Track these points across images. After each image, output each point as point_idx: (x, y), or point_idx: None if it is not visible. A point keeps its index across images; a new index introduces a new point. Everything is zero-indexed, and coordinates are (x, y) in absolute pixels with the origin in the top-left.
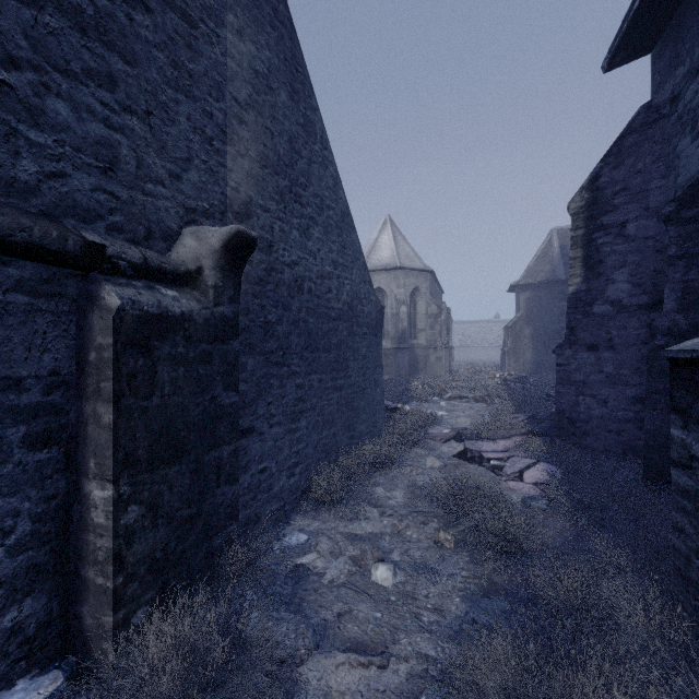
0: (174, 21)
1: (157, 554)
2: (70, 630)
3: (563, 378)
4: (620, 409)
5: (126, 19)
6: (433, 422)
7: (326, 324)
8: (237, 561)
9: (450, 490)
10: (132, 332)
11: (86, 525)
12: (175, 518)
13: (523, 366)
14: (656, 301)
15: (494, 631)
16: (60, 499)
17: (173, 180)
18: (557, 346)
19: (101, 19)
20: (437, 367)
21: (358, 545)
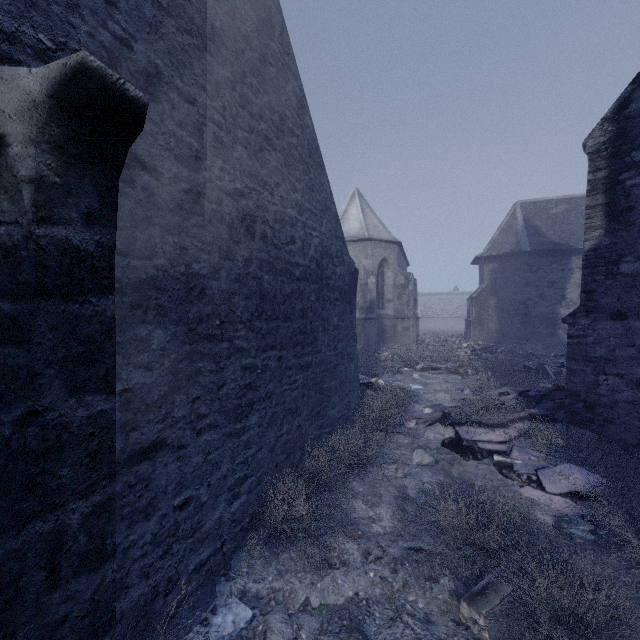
0: None
1: None
2: None
3: (576, 352)
4: None
5: None
6: (411, 399)
7: (287, 285)
8: None
9: (463, 519)
10: None
11: None
12: None
13: (488, 336)
14: None
15: None
16: None
17: None
18: (569, 314)
19: None
20: (404, 337)
21: (333, 638)
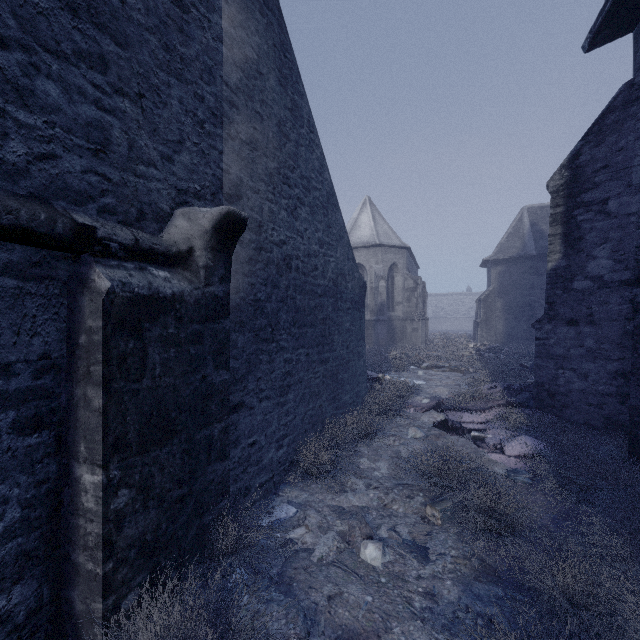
0: (166, 5)
1: (148, 536)
2: (61, 614)
3: (542, 352)
4: (602, 383)
5: (117, 1)
6: (412, 391)
7: (312, 301)
8: (228, 537)
9: (435, 464)
10: (122, 314)
11: (77, 510)
12: (166, 499)
13: (495, 336)
14: (639, 277)
15: (495, 630)
16: (51, 483)
17: (164, 162)
18: (536, 321)
19: (92, 0)
20: (413, 337)
21: (346, 520)
